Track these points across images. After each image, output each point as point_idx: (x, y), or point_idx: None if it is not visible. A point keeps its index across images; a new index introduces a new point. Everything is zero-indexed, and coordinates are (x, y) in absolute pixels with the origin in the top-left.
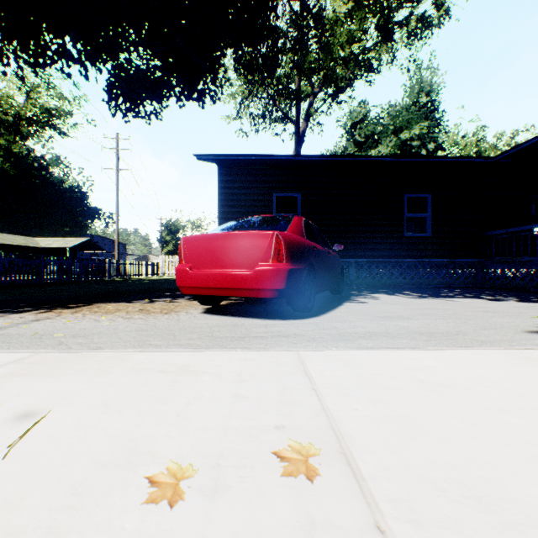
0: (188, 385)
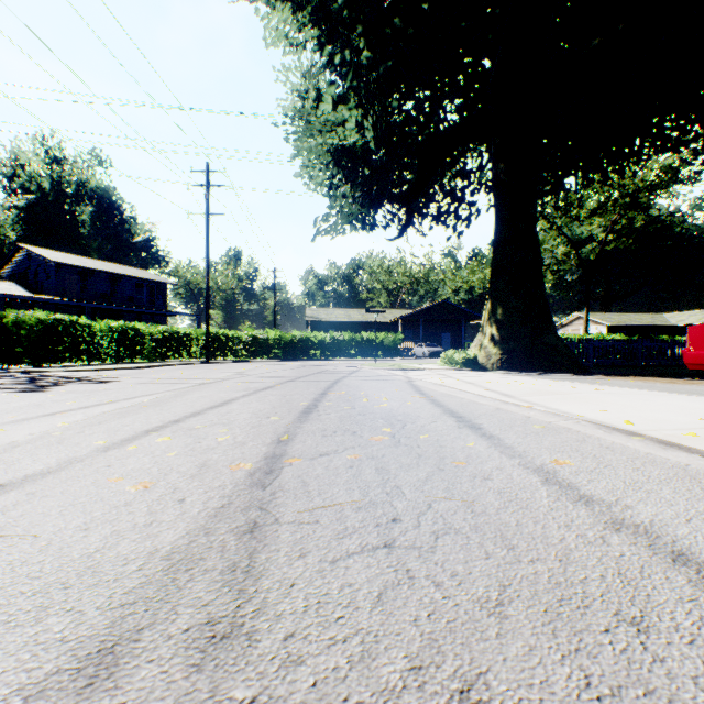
0: (609, 390)
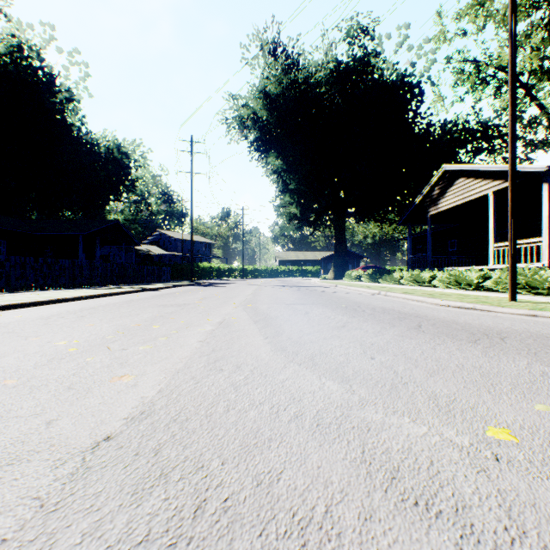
0: None
